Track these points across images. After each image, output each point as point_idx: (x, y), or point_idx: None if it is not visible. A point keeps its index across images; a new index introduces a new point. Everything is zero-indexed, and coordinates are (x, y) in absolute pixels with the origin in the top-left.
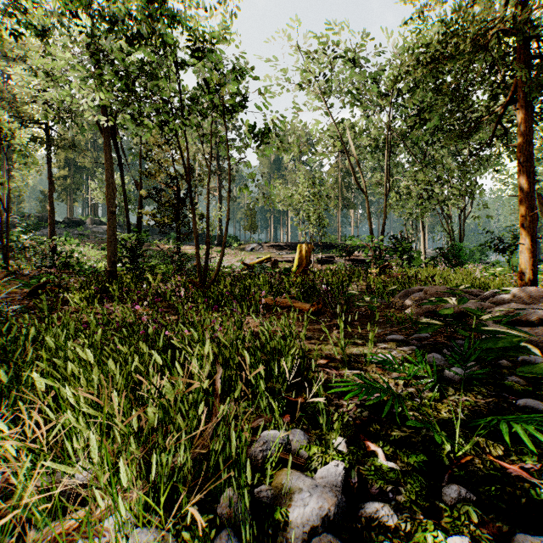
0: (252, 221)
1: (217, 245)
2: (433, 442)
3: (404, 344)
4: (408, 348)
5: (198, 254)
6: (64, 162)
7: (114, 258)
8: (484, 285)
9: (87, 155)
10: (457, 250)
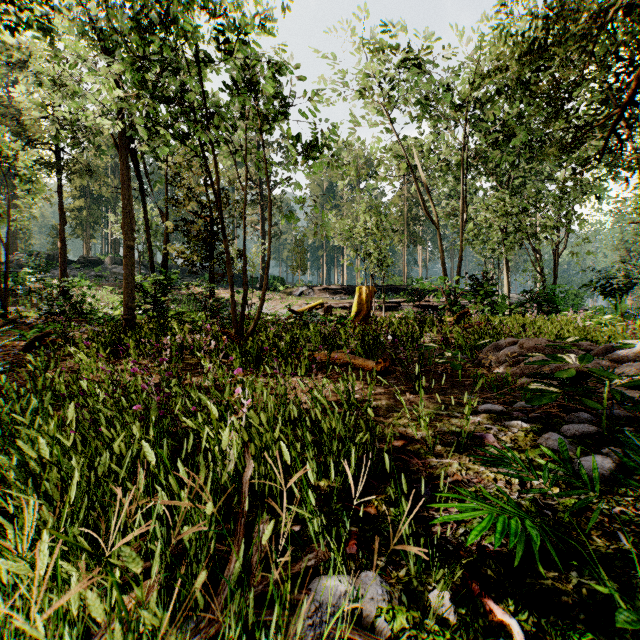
0: (301, 259)
1: (259, 289)
2: (598, 601)
3: (504, 418)
4: (512, 423)
5: (233, 299)
6: (80, 191)
7: (132, 303)
8: (591, 337)
9: (107, 183)
10: (551, 294)
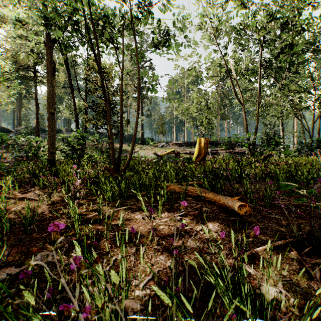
0: (162, 128)
1: (140, 144)
2: None
3: None
4: None
5: (112, 144)
6: None
7: (53, 149)
8: None
9: (65, 91)
10: (319, 144)
